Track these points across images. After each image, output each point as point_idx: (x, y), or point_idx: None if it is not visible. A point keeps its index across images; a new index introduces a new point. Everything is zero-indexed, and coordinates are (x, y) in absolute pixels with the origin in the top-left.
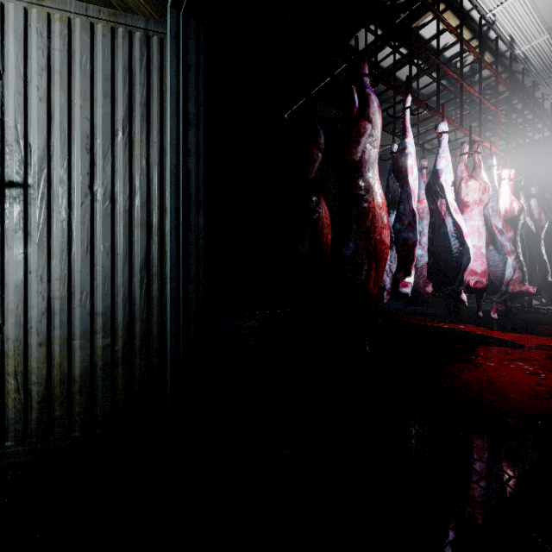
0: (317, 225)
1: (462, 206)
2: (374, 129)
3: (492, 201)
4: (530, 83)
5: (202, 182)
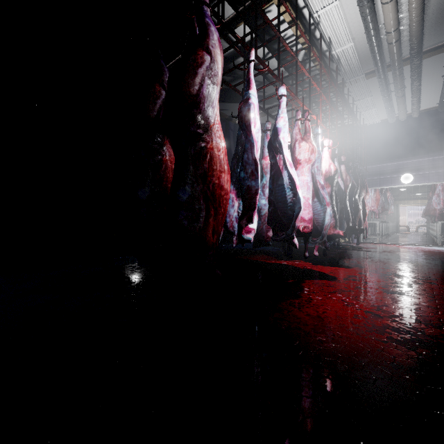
0: (161, 167)
1: (297, 163)
2: (214, 62)
3: (318, 162)
4: (340, 81)
5: None
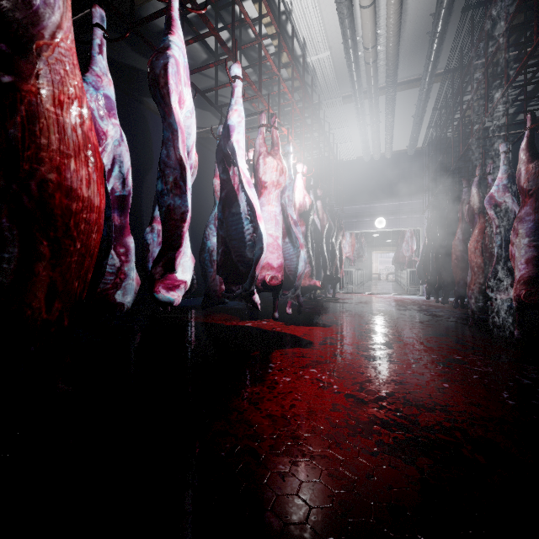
0: None
1: (261, 186)
2: None
3: (289, 190)
4: (317, 100)
5: None
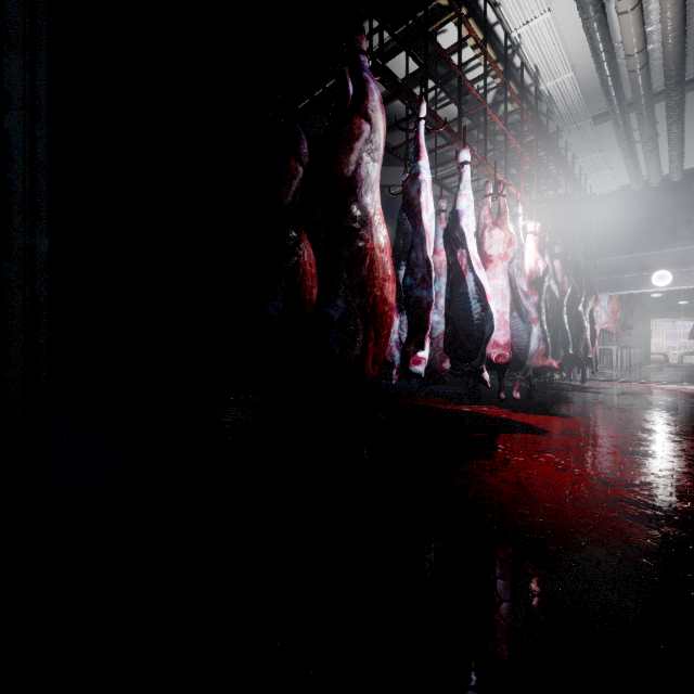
0: (298, 273)
1: (487, 260)
2: (375, 132)
3: (518, 257)
4: (554, 128)
5: (44, 166)
